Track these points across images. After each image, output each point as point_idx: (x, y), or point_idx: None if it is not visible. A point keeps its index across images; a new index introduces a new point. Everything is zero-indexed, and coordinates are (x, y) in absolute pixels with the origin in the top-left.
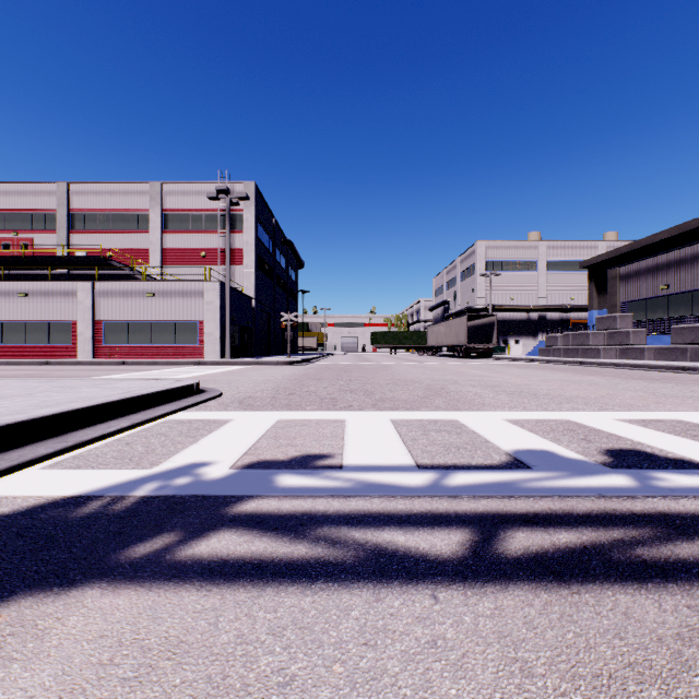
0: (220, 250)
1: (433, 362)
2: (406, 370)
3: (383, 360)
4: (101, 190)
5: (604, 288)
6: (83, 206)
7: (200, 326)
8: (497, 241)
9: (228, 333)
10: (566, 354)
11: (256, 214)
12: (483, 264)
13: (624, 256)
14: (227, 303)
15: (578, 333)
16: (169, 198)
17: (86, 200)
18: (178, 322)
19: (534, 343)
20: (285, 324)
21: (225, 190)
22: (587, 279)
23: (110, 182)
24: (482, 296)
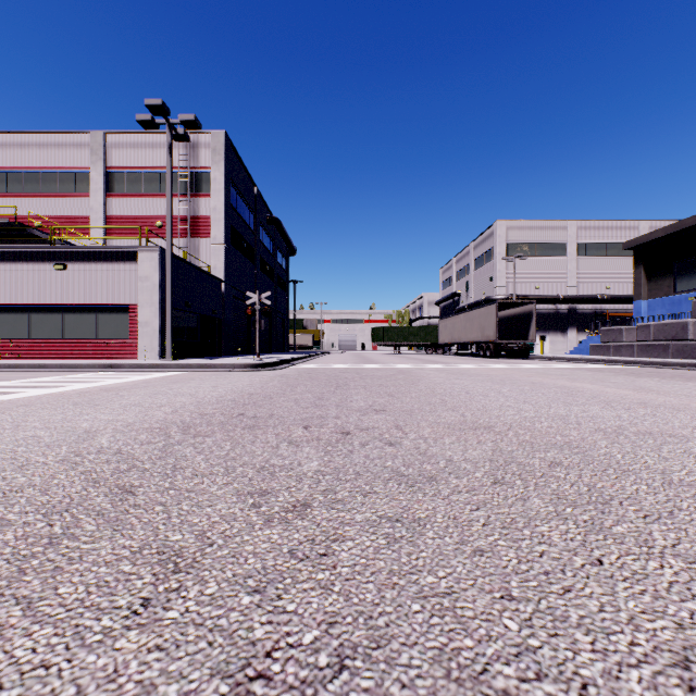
0: (180, 219)
1: (461, 363)
2: (453, 383)
3: (392, 361)
4: (27, 142)
5: (657, 273)
6: (4, 163)
7: (132, 312)
8: (520, 221)
9: (169, 322)
10: (644, 352)
11: (227, 173)
12: (503, 248)
13: (687, 231)
14: (168, 277)
15: (667, 323)
16: (115, 151)
17: (9, 154)
18: (101, 307)
19: (563, 340)
20: (252, 309)
21: (160, 107)
22: (624, 264)
23: (39, 131)
24: (502, 285)
